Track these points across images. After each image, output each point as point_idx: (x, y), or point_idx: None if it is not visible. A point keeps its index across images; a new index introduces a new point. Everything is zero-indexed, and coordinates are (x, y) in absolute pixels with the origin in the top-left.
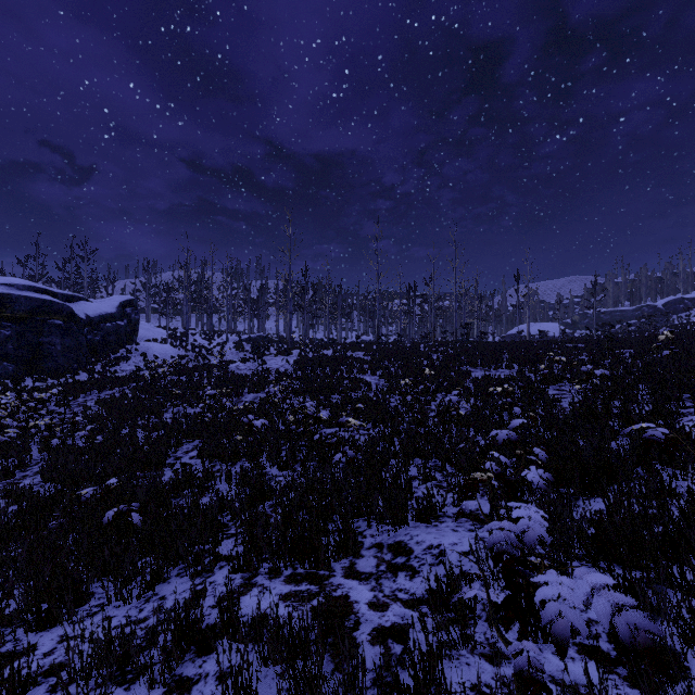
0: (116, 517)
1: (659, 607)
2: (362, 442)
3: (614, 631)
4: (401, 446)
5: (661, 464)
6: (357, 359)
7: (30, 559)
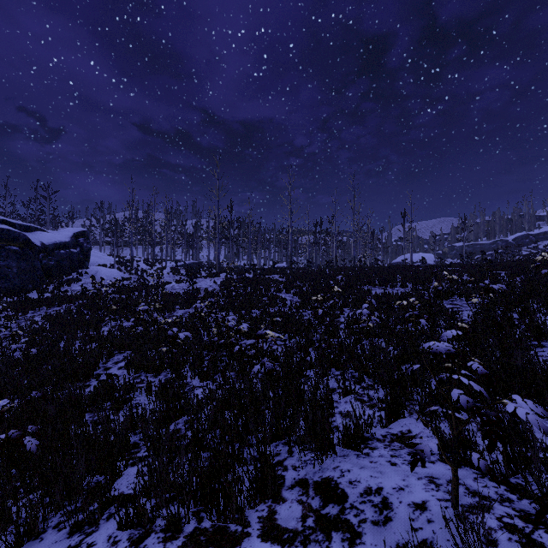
0: (7, 443)
1: None
2: (279, 353)
3: None
4: (316, 357)
5: None
6: (274, 280)
7: None
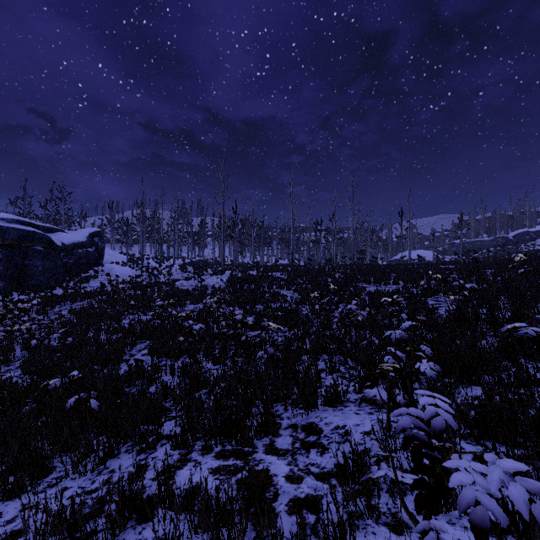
0: (78, 403)
1: (539, 481)
2: (280, 342)
3: (503, 504)
4: (311, 345)
5: (525, 358)
6: (276, 278)
7: (3, 438)
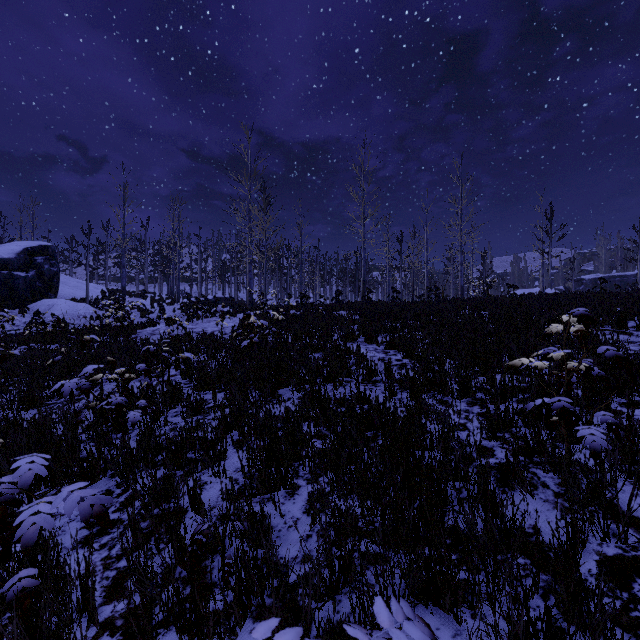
0: None
1: None
2: None
3: None
4: None
5: None
6: (339, 318)
7: None
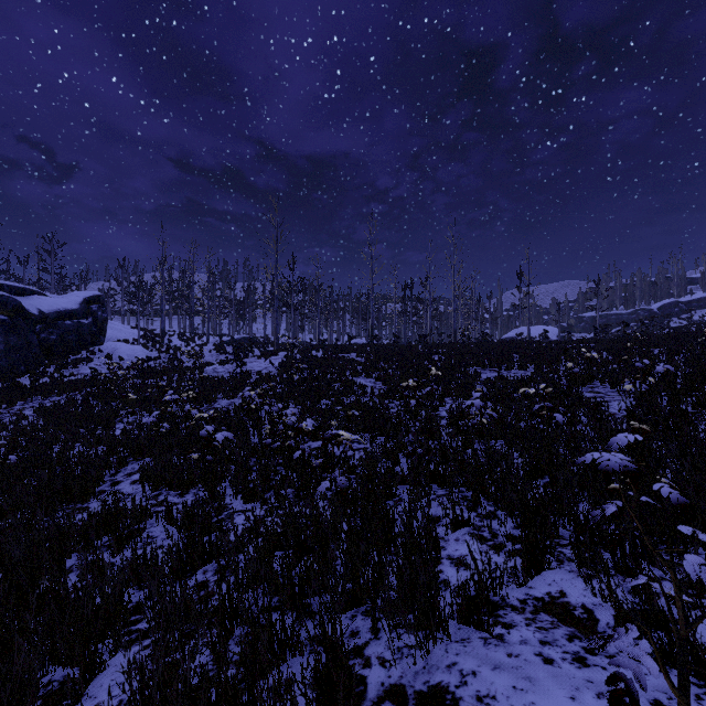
0: None
1: None
2: (357, 461)
3: None
4: (409, 467)
5: None
6: (350, 361)
7: None
